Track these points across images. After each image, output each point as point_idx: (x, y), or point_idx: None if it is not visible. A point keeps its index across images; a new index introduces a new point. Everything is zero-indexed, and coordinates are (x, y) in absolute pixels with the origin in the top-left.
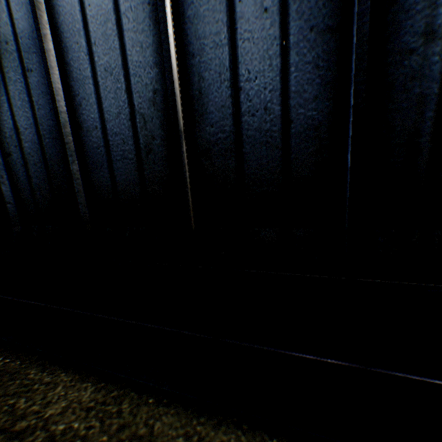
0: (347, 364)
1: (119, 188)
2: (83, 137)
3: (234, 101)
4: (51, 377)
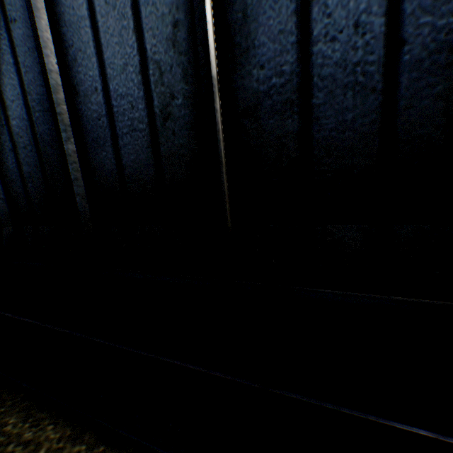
0: None
1: (126, 172)
2: (79, 105)
3: (300, 20)
4: (33, 431)
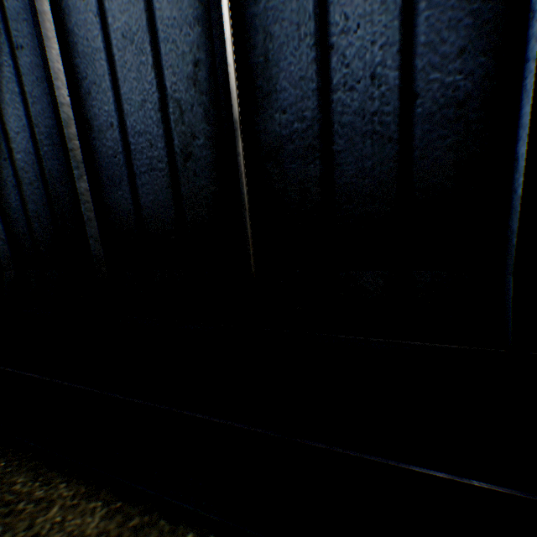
0: (506, 490)
1: (144, 213)
2: (93, 140)
3: (320, 68)
4: (45, 490)
